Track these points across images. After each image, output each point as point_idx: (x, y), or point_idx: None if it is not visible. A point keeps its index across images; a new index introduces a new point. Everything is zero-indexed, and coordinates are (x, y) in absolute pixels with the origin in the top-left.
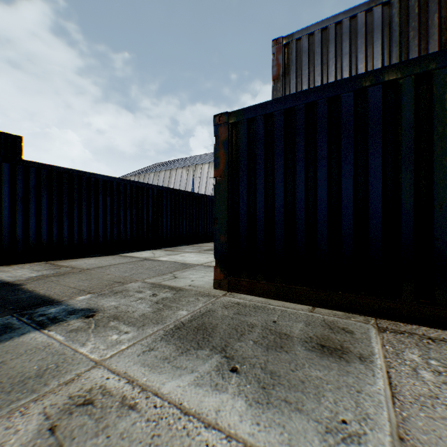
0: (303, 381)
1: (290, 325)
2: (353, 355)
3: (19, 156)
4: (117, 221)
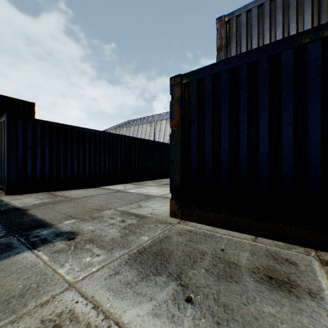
0: (256, 318)
1: (237, 253)
2: (301, 289)
3: (33, 117)
4: (99, 162)
